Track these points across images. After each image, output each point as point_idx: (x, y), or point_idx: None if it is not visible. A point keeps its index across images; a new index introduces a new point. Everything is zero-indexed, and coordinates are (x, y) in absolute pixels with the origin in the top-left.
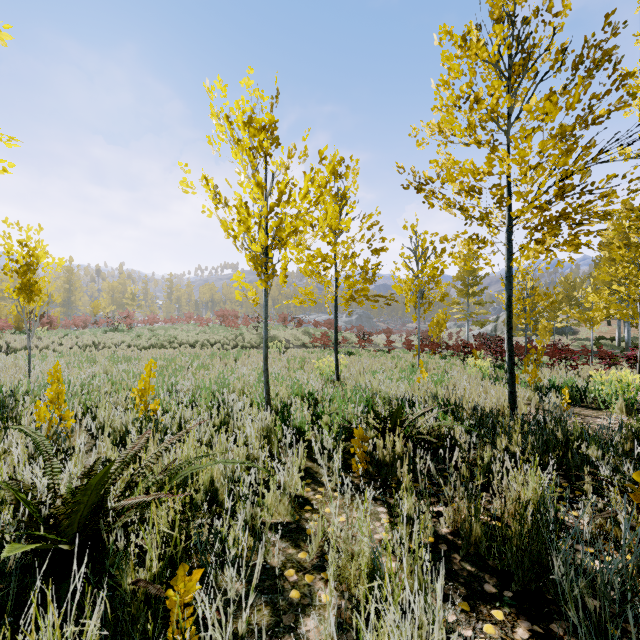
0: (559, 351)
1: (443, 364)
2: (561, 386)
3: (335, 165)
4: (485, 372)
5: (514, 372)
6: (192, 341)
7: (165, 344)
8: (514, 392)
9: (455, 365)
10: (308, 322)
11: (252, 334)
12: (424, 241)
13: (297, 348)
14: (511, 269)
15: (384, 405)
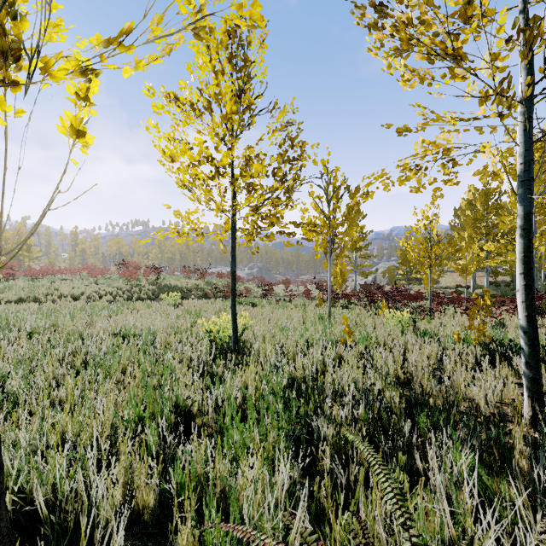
0: (465, 299)
1: (351, 315)
2: (509, 344)
3: (232, 30)
4: (405, 325)
5: (538, 344)
6: (77, 293)
7: (39, 297)
8: (539, 378)
9: (361, 315)
10: (212, 273)
11: (151, 285)
12: (335, 179)
13: (198, 299)
14: (531, 167)
15: (335, 438)
